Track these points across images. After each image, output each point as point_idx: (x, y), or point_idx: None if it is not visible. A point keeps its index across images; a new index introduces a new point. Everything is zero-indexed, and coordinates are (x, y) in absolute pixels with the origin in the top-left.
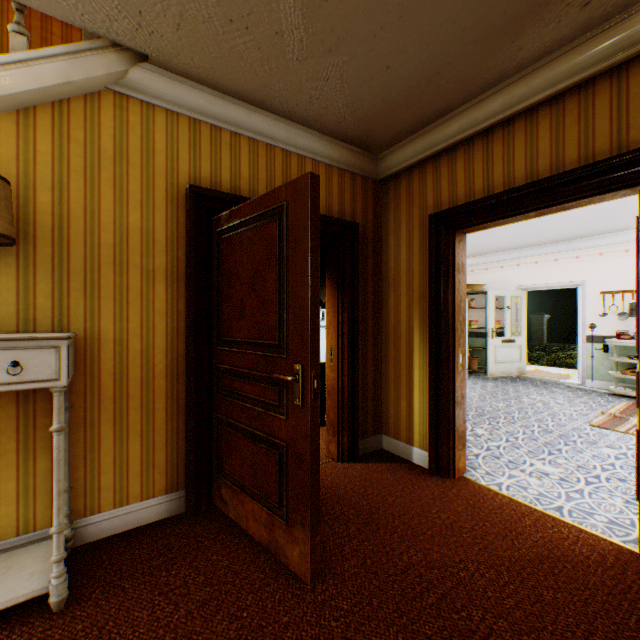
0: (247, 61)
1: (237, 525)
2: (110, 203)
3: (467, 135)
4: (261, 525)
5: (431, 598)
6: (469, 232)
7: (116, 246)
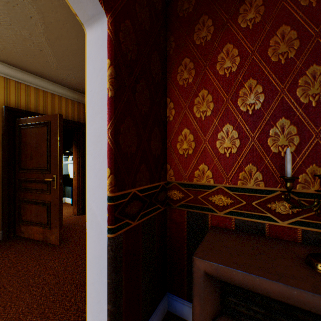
0: (34, 65)
1: (29, 238)
2: None
3: None
4: (40, 234)
5: None
6: None
7: None
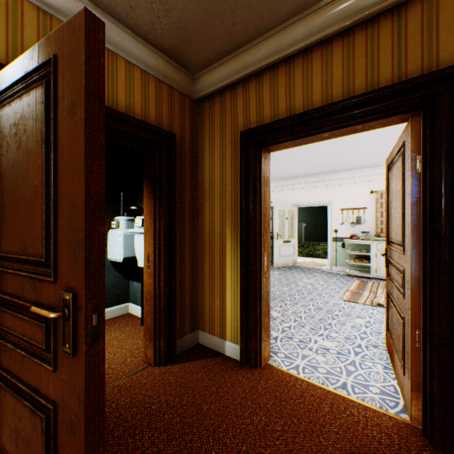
0: None
1: None
2: None
3: (273, 60)
4: None
5: None
6: (273, 150)
7: None
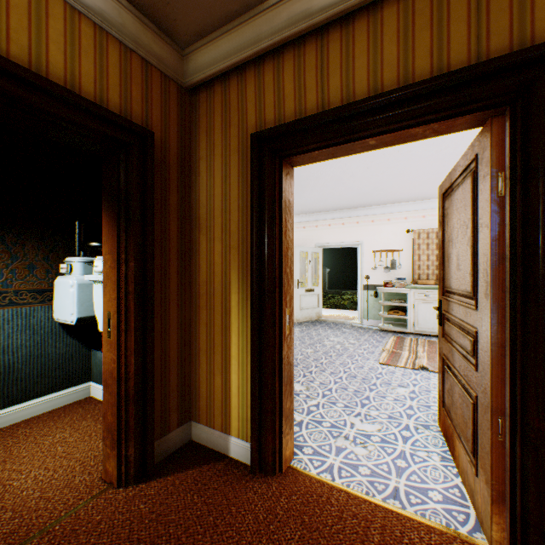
0: None
1: None
2: None
3: (299, 30)
4: None
5: None
6: (297, 164)
7: None
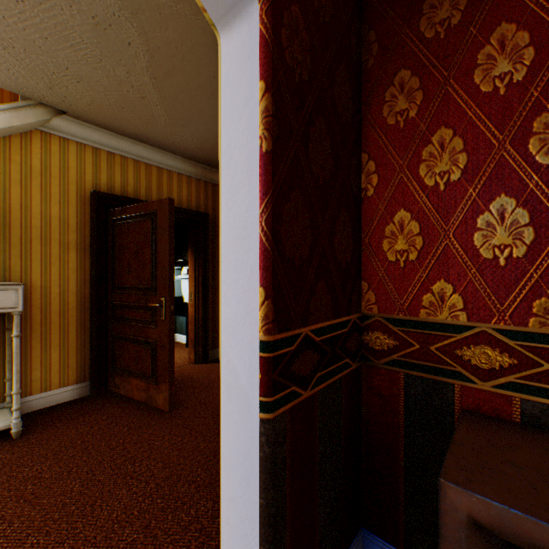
0: (133, 123)
1: (127, 396)
2: (39, 201)
3: None
4: (142, 391)
5: None
6: None
7: (43, 228)
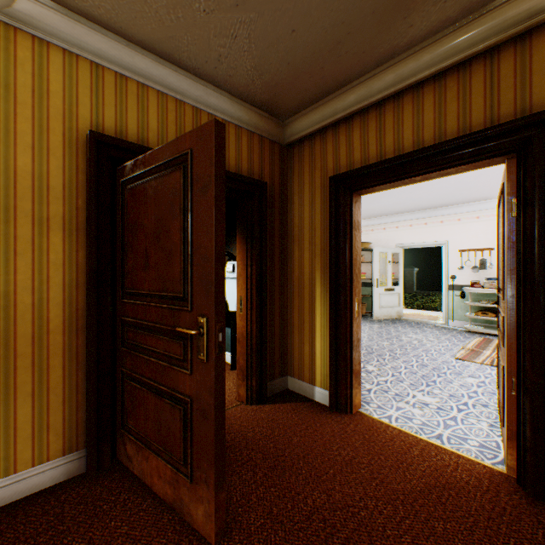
0: (152, 6)
1: (141, 482)
2: None
3: (363, 106)
4: (166, 482)
5: (335, 544)
6: (364, 194)
7: (0, 190)
